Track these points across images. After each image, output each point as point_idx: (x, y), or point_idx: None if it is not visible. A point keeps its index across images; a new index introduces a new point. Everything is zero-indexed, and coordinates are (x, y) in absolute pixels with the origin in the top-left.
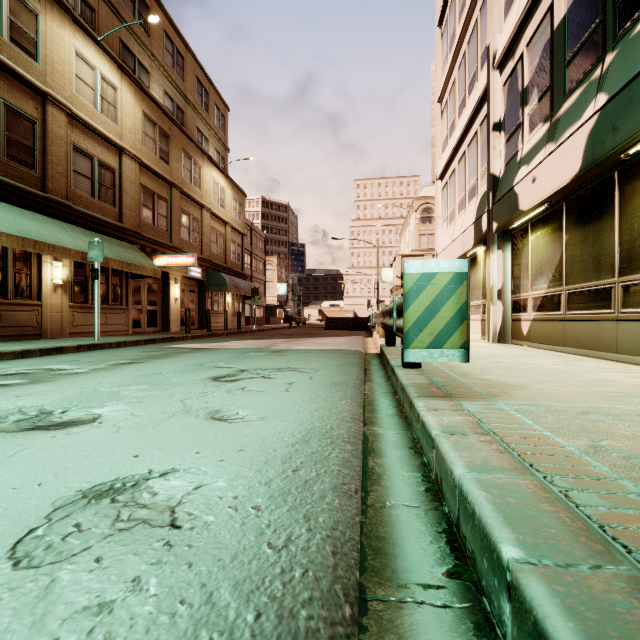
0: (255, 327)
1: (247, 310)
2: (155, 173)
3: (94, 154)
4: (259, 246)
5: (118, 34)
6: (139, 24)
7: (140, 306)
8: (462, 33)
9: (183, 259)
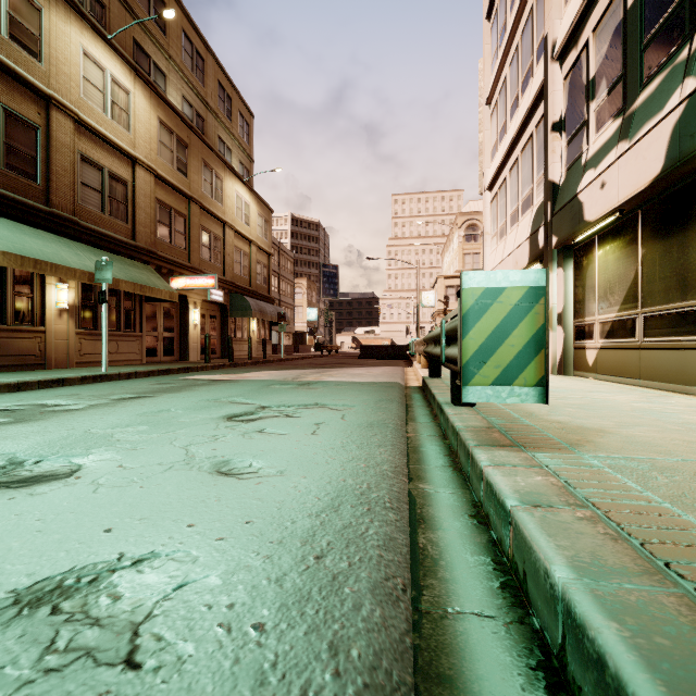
0: (282, 356)
1: (274, 337)
2: (172, 186)
3: (104, 165)
4: (287, 267)
5: (131, 33)
6: (155, 22)
7: (156, 333)
8: (514, 24)
9: (203, 281)
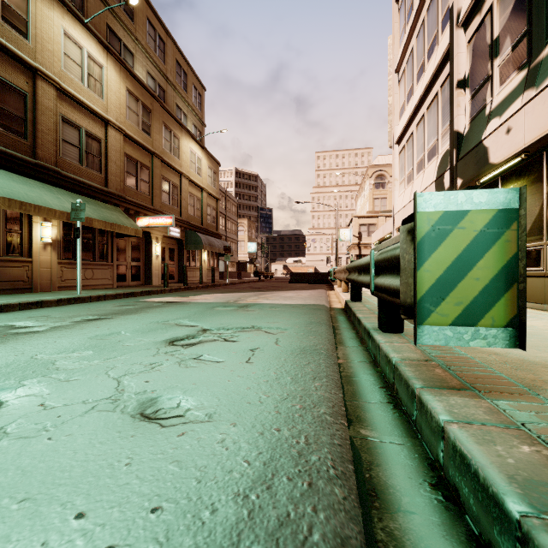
0: (228, 281)
1: (222, 265)
2: (138, 143)
3: (82, 125)
4: (232, 210)
5: (105, 20)
6: (124, 11)
7: (125, 262)
8: (421, 1)
9: (162, 220)
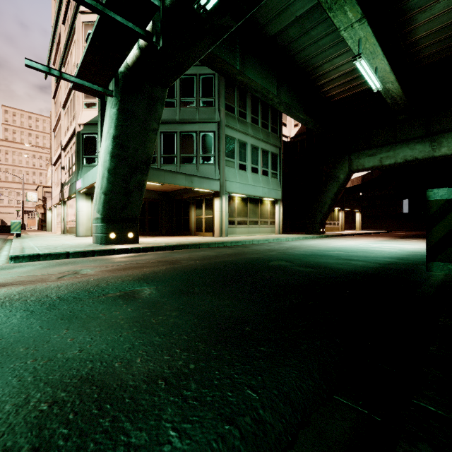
0: None
1: None
2: None
3: None
4: None
5: None
6: None
7: None
8: (58, 120)
9: None
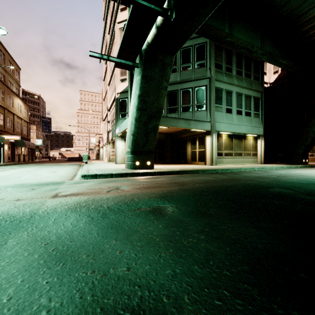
0: (37, 160)
1: None
2: (0, 106)
3: None
4: None
5: None
6: None
7: None
8: (106, 93)
9: (15, 137)
